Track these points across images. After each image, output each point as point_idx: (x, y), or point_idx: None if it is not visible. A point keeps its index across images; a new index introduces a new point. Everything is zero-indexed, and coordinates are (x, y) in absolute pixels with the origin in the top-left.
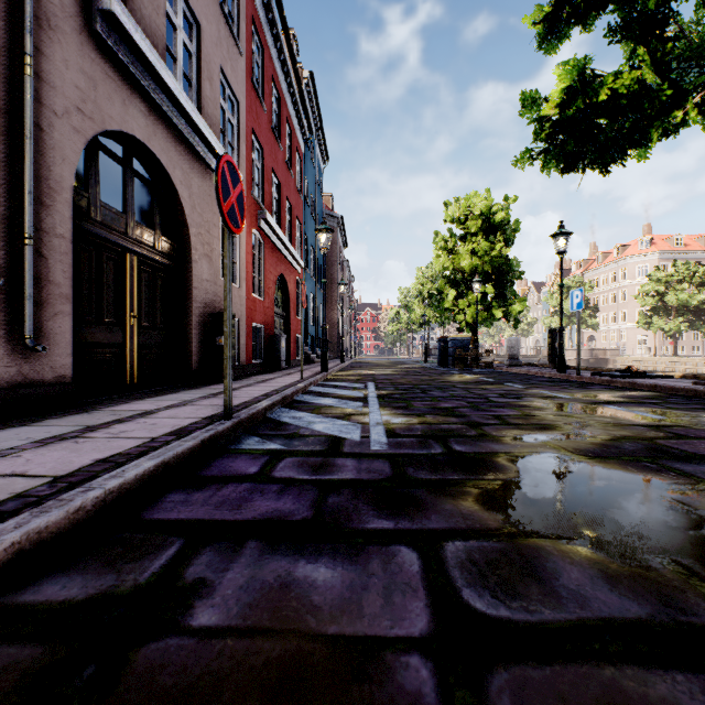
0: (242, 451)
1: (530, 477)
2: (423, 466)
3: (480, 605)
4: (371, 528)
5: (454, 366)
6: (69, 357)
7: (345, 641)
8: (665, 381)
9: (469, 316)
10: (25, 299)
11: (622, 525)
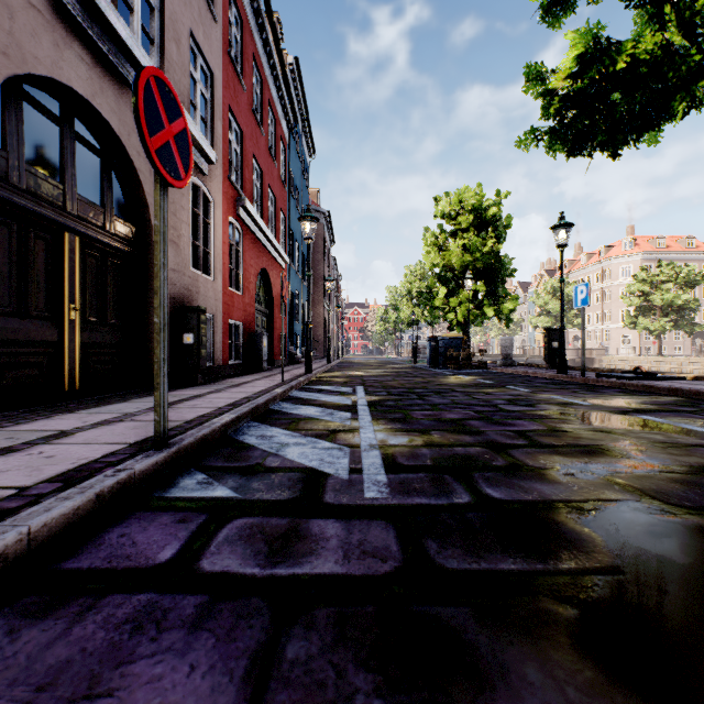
0: (169, 503)
1: (635, 564)
2: (450, 536)
3: None
4: None
5: (445, 366)
6: None
7: None
8: (682, 384)
9: (461, 315)
10: None
11: None
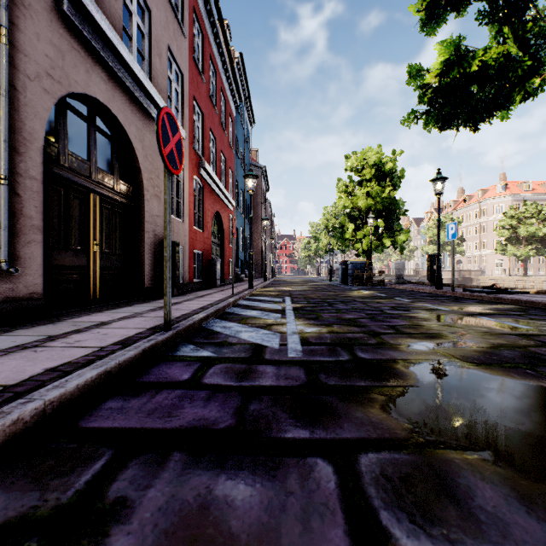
0: (178, 358)
1: (428, 384)
2: (333, 373)
3: (400, 532)
4: (289, 437)
5: (353, 283)
6: (41, 277)
7: None
8: (524, 296)
9: (365, 245)
10: (1, 229)
11: (521, 435)
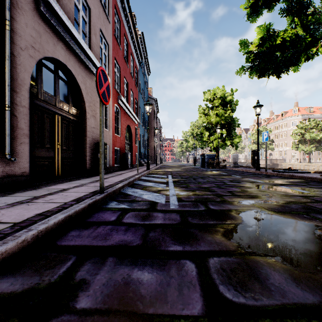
0: (108, 208)
1: (248, 222)
2: (196, 216)
3: (229, 295)
4: (171, 250)
5: (208, 167)
6: (28, 163)
7: (158, 318)
8: (307, 174)
9: (215, 144)
10: (6, 136)
11: (297, 249)
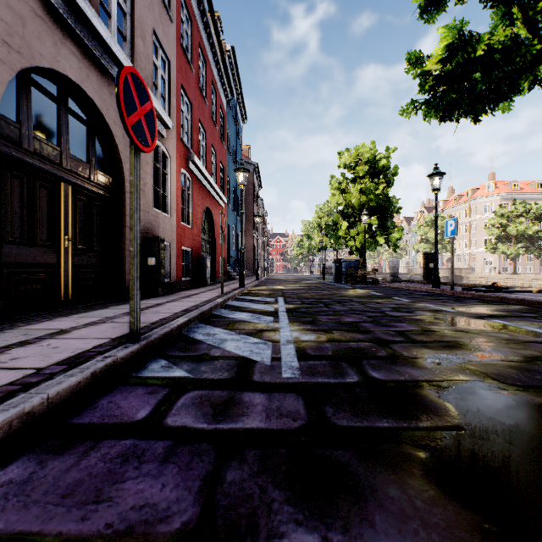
0: (142, 380)
1: (473, 423)
2: (343, 404)
3: None
4: None
5: (347, 282)
6: None
7: None
8: (528, 296)
9: (358, 242)
10: None
11: None
